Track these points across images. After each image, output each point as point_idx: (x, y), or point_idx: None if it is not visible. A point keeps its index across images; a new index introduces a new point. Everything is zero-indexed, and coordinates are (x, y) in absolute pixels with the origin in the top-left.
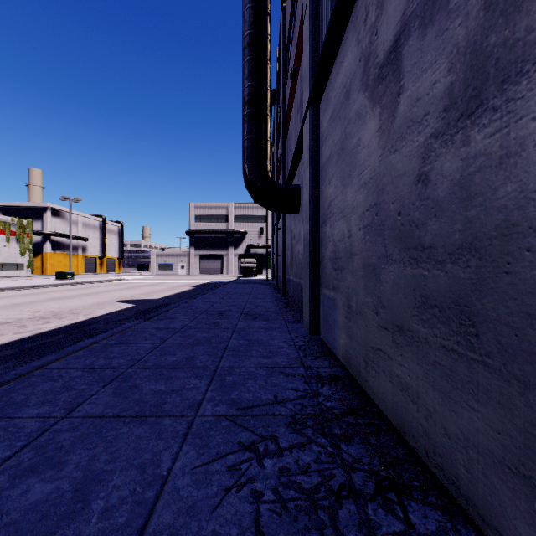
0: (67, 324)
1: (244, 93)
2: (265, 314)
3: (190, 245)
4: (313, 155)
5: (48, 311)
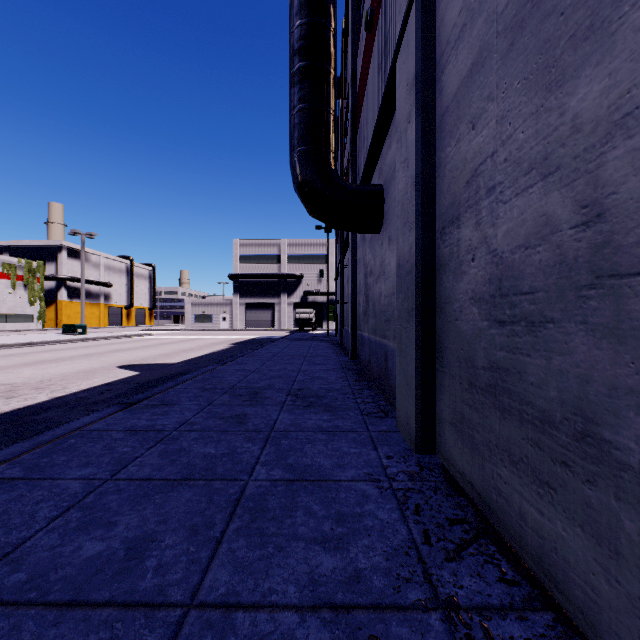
0: (7, 410)
1: (292, 38)
2: (326, 395)
3: (234, 292)
4: (423, 93)
5: (6, 383)
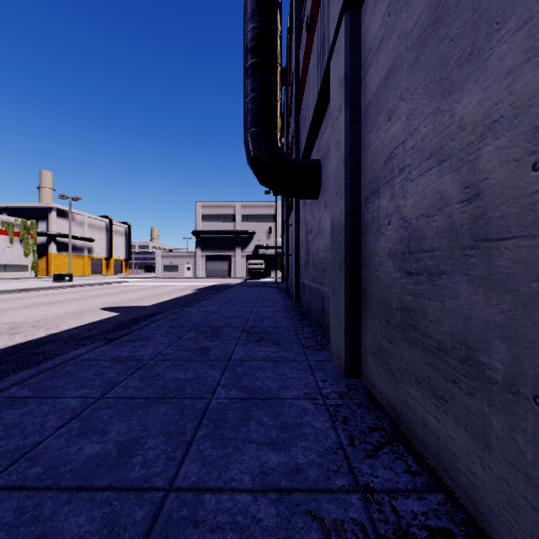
0: (12, 344)
1: (246, 39)
2: (273, 332)
3: (196, 246)
4: (351, 89)
5: (9, 322)
